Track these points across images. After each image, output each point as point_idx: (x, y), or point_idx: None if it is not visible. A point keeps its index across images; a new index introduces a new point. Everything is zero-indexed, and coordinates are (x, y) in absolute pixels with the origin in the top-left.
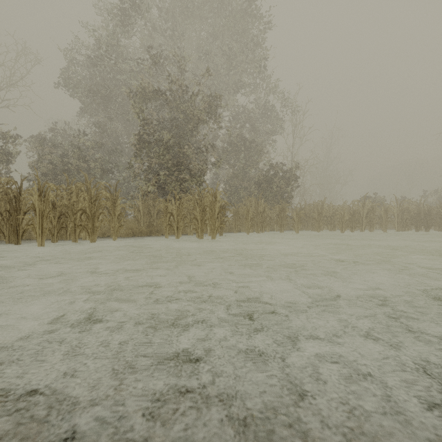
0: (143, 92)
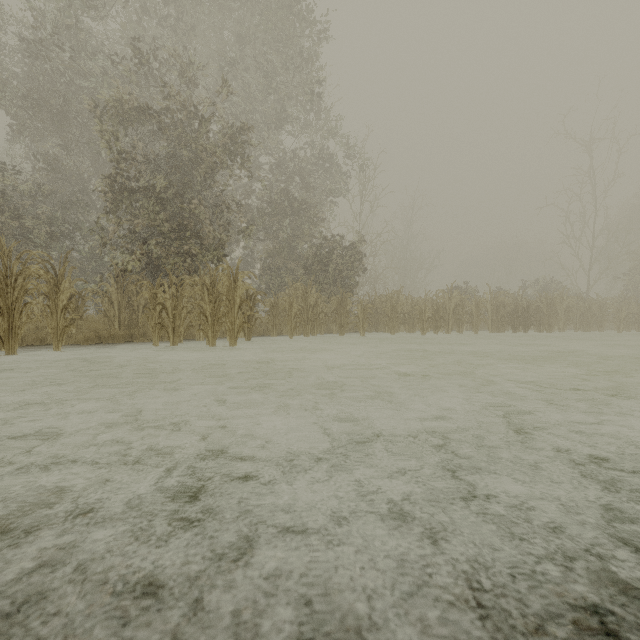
0: (120, 107)
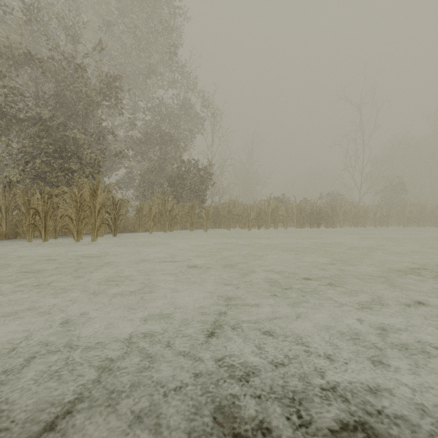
0: (9, 53)
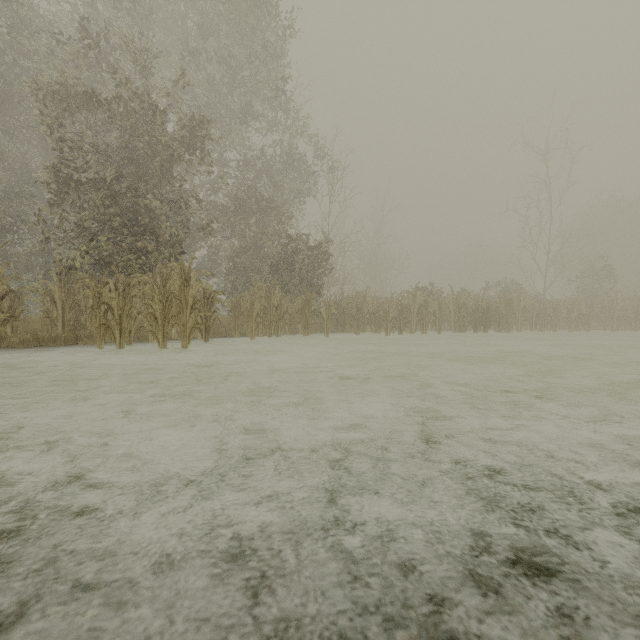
0: (65, 92)
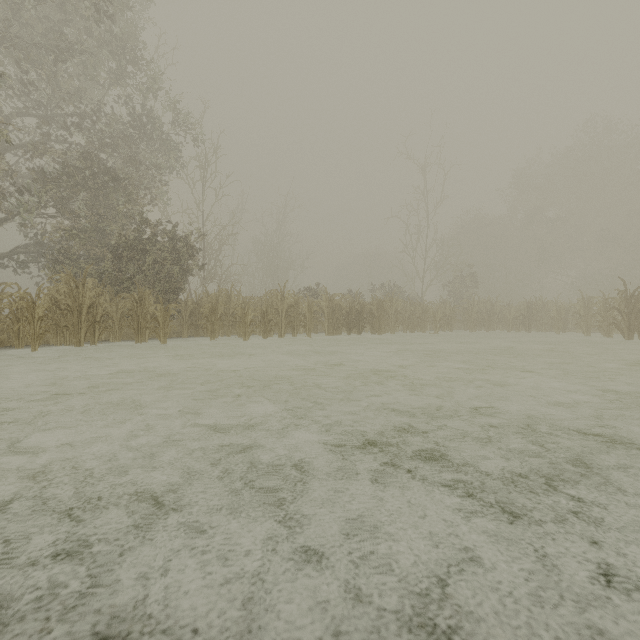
0: None
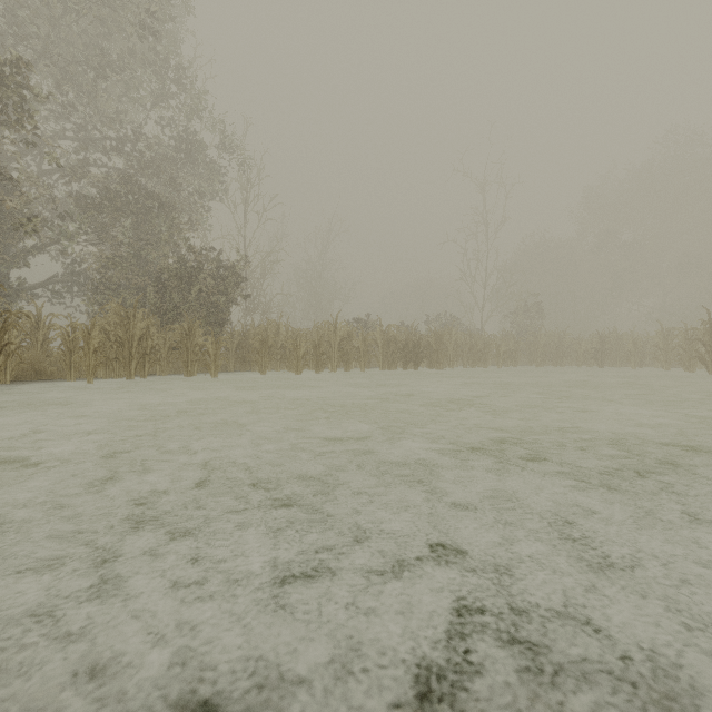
0: None
